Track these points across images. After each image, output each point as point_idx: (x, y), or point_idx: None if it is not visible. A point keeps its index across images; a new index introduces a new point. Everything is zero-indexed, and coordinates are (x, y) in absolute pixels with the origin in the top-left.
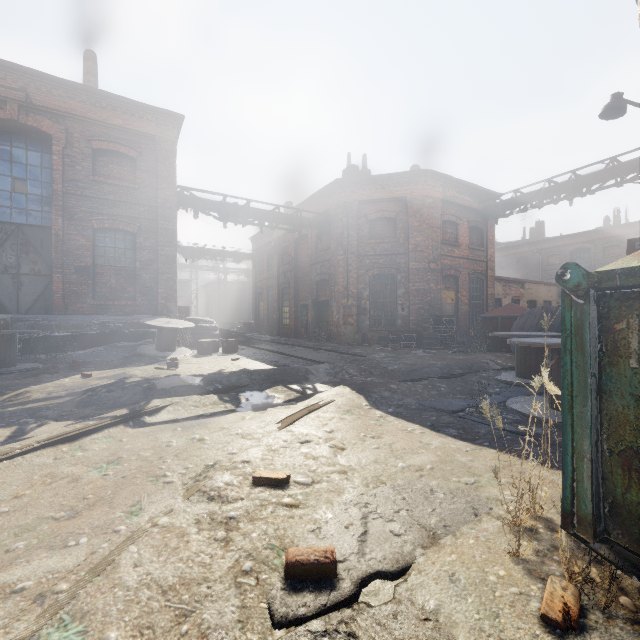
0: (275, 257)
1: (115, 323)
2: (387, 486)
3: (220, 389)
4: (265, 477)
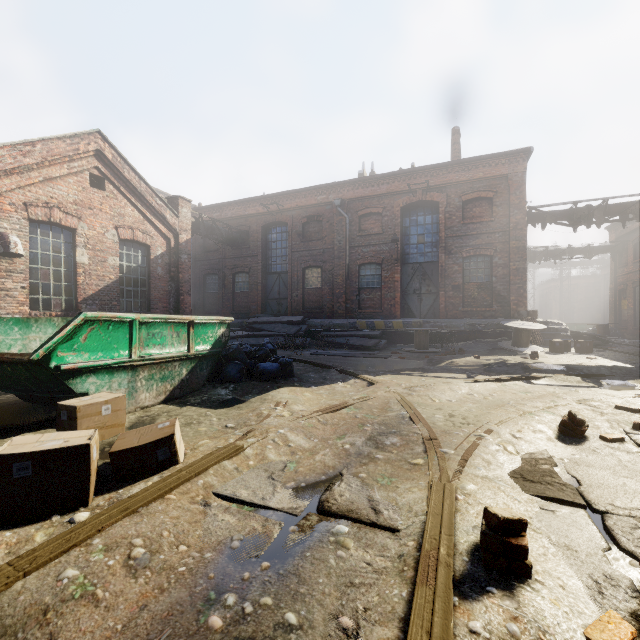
0: None
1: (480, 324)
2: None
3: (581, 374)
4: (623, 406)
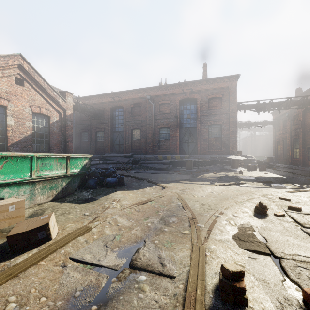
0: (288, 121)
1: (216, 157)
2: None
3: (262, 181)
4: (282, 197)
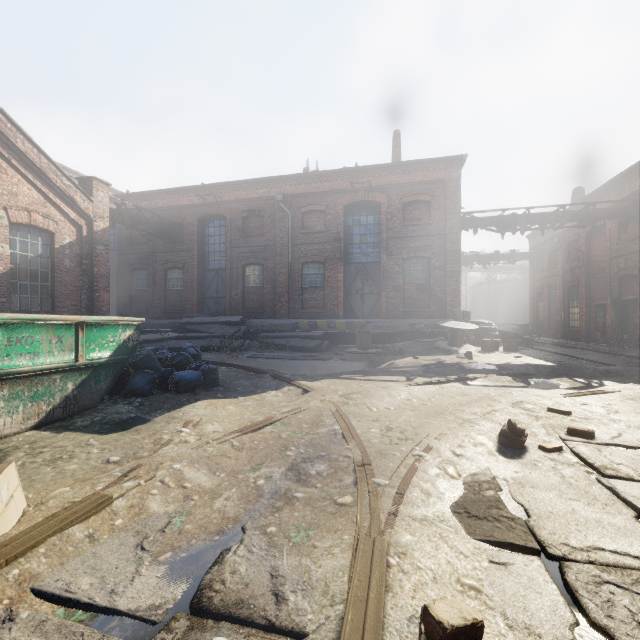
0: (558, 253)
1: (419, 325)
2: None
3: (512, 374)
4: (555, 409)
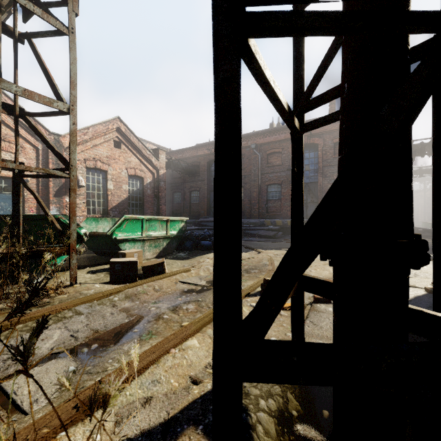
0: None
1: None
2: (428, 274)
3: None
4: None
